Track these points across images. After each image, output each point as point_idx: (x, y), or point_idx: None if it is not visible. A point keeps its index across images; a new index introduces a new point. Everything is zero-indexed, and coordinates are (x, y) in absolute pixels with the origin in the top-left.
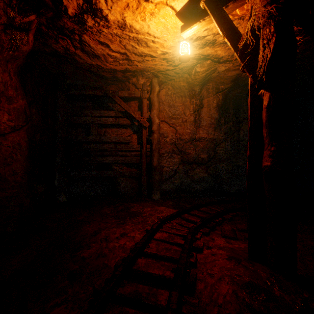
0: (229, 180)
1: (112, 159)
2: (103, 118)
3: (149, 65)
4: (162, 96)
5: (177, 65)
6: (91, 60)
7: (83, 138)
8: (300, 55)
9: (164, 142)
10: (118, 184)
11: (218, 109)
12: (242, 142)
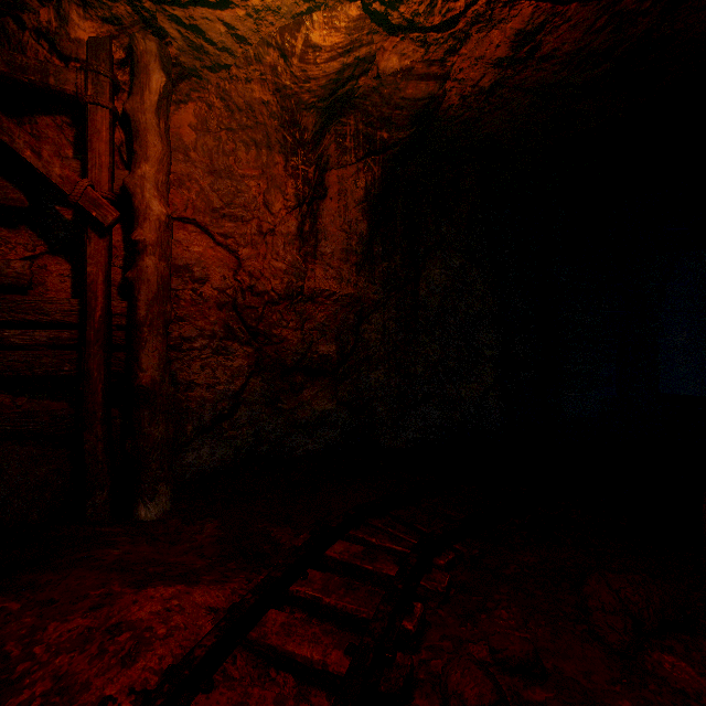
0: (392, 417)
1: None
2: None
3: None
4: (185, 129)
5: None
6: None
7: None
8: (588, 74)
9: (194, 298)
10: None
11: (369, 208)
12: (424, 311)
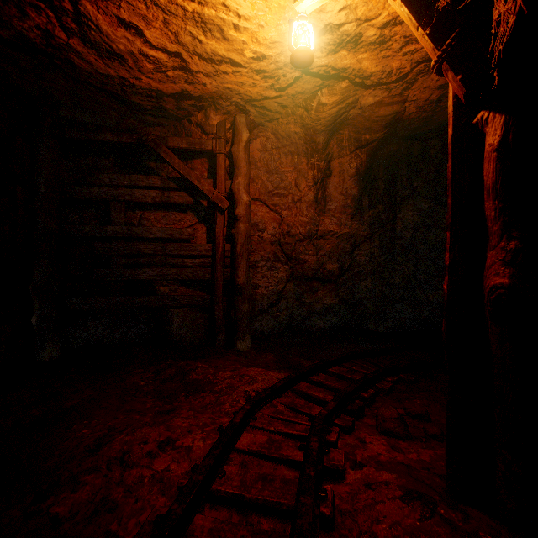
0: (377, 311)
1: (156, 273)
2: (137, 191)
3: (230, 85)
4: (255, 152)
5: (285, 88)
6: (105, 65)
7: (94, 230)
8: None
9: (259, 240)
10: (169, 321)
11: (359, 179)
12: (400, 240)
